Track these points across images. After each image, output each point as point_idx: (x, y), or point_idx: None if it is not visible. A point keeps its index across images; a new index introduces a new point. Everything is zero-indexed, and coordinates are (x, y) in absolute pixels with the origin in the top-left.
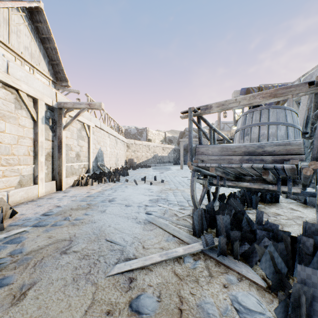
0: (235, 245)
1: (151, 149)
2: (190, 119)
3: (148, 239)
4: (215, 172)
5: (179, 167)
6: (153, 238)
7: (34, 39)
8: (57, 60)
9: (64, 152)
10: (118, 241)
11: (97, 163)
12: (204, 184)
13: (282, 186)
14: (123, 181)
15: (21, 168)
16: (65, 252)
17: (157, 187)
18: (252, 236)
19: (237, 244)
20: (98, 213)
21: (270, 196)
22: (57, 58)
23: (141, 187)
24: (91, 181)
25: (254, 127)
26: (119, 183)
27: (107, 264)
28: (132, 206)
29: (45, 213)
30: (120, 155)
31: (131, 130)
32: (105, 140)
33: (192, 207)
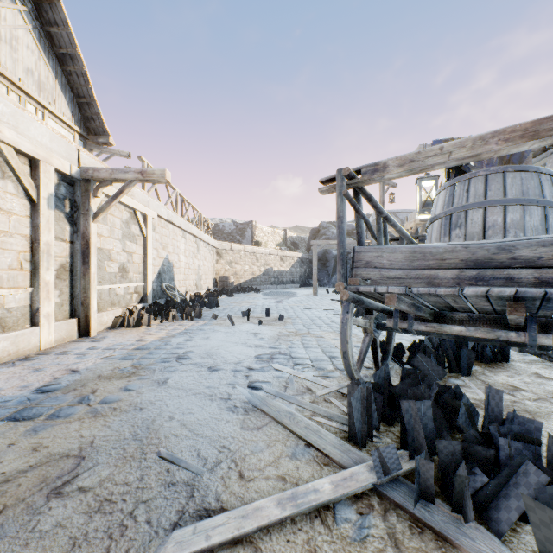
0: (459, 482)
1: (260, 259)
2: (341, 192)
3: (253, 452)
4: (398, 305)
5: (309, 291)
6: (264, 449)
7: (45, 55)
8: (89, 96)
9: (94, 264)
10: (185, 459)
11: (161, 284)
12: (368, 327)
13: (541, 334)
14: (208, 318)
15: (2, 294)
16: (59, 490)
17: (271, 329)
18: (490, 452)
19: (463, 480)
20: (152, 386)
21: (492, 349)
22: (88, 92)
23: (241, 330)
24: (148, 318)
25: (473, 211)
26: (201, 321)
27: (151, 529)
28: (223, 370)
29: (44, 388)
30: (206, 269)
31: (225, 226)
32: (177, 243)
33: (341, 372)
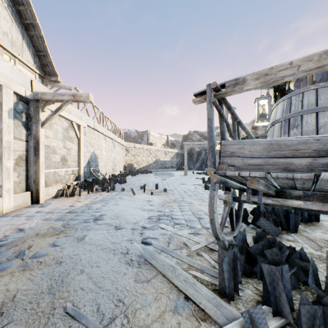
0: None
1: (152, 153)
2: (210, 100)
3: (142, 306)
4: (258, 186)
5: (182, 172)
6: (151, 303)
7: (16, 24)
8: (45, 50)
9: (42, 156)
10: (86, 315)
11: (89, 168)
12: (227, 199)
13: None
14: (119, 190)
15: None
16: None
17: (158, 197)
18: None
19: None
20: (73, 242)
21: (308, 213)
22: (44, 48)
23: (139, 198)
24: (79, 191)
25: (308, 115)
26: (114, 192)
27: None
28: (125, 229)
29: None
30: (119, 159)
31: (131, 133)
32: (100, 143)
33: (207, 230)
